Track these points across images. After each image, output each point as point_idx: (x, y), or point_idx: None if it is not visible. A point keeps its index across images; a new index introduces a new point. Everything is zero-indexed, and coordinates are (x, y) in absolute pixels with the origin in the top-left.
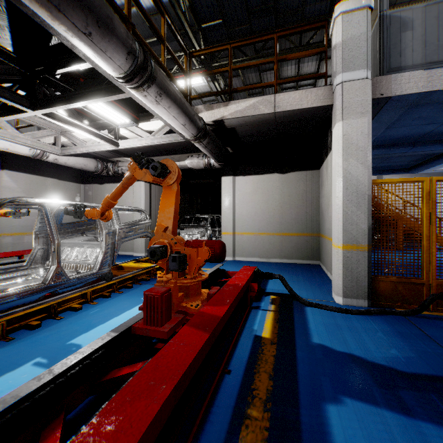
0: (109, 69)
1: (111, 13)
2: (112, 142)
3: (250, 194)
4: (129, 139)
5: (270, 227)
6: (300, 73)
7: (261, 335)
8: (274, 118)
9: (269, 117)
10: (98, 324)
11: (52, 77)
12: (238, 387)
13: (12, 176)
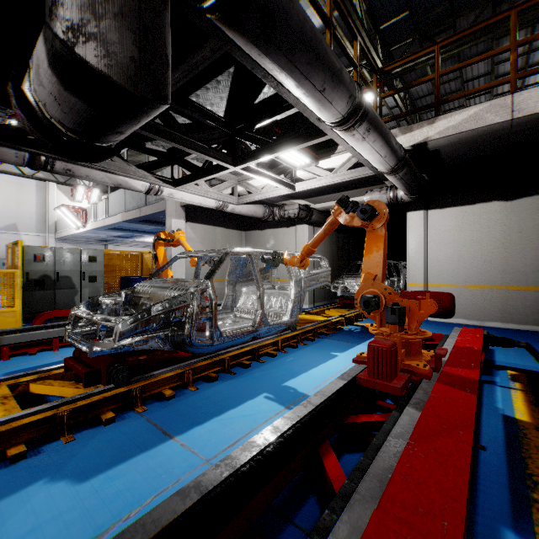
0: (328, 117)
1: (340, 63)
2: (289, 186)
3: (451, 232)
4: (307, 180)
5: (484, 277)
6: (531, 46)
7: (513, 416)
8: (508, 126)
9: (500, 127)
10: (301, 373)
11: (252, 132)
12: (504, 467)
13: (192, 227)
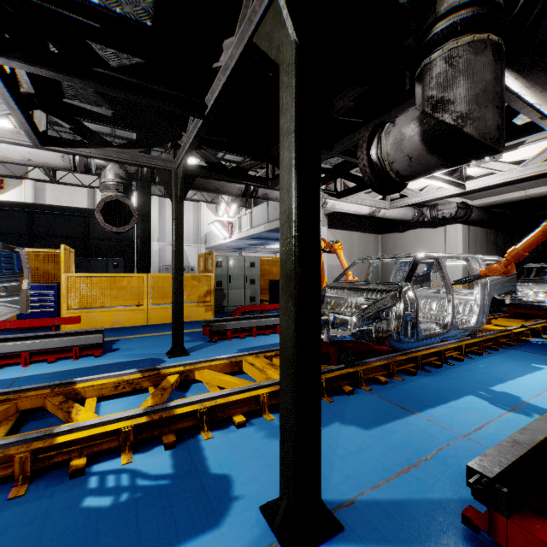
0: None
1: None
2: (459, 185)
3: None
4: (482, 177)
5: None
6: None
7: None
8: None
9: None
10: (506, 379)
11: None
12: None
13: (332, 233)
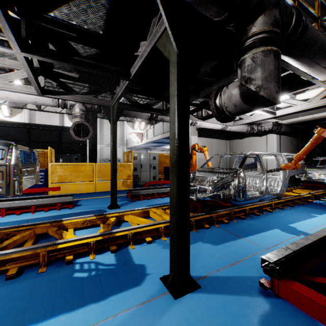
0: (323, 77)
1: None
2: (272, 113)
3: None
4: (285, 108)
5: None
6: None
7: None
8: None
9: None
10: (295, 222)
11: None
12: None
13: (200, 140)
